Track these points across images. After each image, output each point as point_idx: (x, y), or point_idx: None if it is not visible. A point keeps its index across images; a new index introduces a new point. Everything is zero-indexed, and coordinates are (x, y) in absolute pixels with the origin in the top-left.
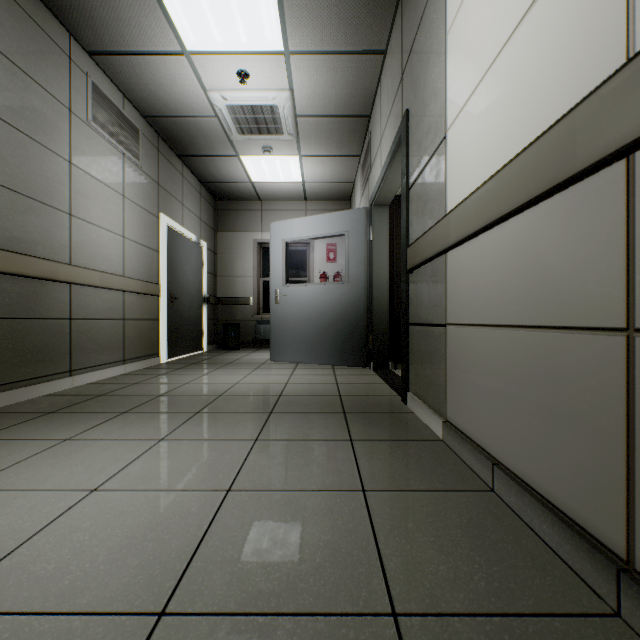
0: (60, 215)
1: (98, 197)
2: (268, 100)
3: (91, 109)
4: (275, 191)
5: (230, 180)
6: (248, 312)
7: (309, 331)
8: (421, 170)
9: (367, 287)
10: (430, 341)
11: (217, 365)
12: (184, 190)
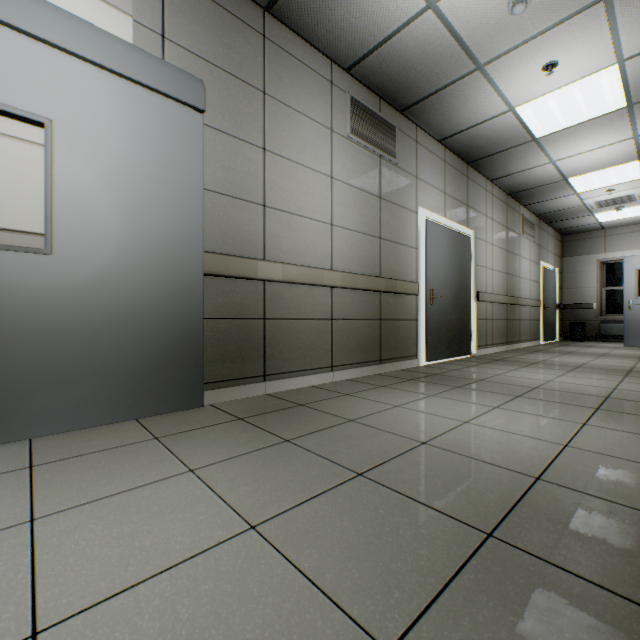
0: (517, 278)
1: (524, 265)
2: (625, 194)
3: (523, 229)
4: (619, 222)
5: (579, 225)
6: (590, 314)
7: None
8: None
9: None
10: None
11: (581, 346)
12: (547, 241)
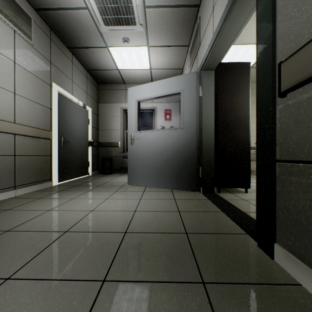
0: None
1: None
2: None
3: None
4: (133, 76)
5: (104, 68)
6: (117, 151)
7: (154, 164)
8: None
9: (197, 131)
10: None
11: (89, 188)
12: (73, 72)
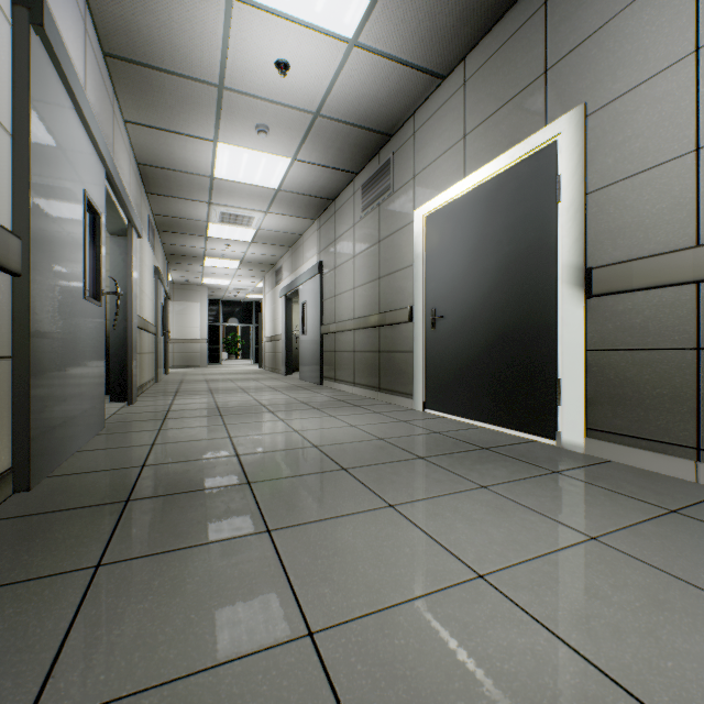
0: None
1: None
2: None
3: None
4: None
5: None
6: None
7: None
8: None
9: None
10: None
11: None
12: None
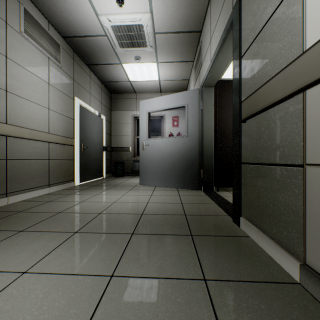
0: None
1: (29, 82)
2: (137, 20)
3: (23, 25)
4: (143, 87)
5: (117, 80)
6: (128, 155)
7: (163, 167)
8: (258, 32)
9: (199, 139)
10: (272, 179)
11: (107, 187)
12: (91, 85)
